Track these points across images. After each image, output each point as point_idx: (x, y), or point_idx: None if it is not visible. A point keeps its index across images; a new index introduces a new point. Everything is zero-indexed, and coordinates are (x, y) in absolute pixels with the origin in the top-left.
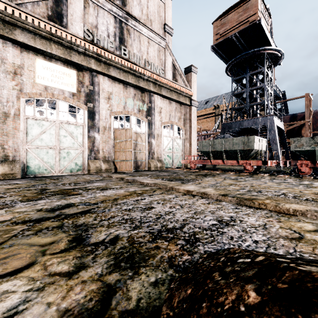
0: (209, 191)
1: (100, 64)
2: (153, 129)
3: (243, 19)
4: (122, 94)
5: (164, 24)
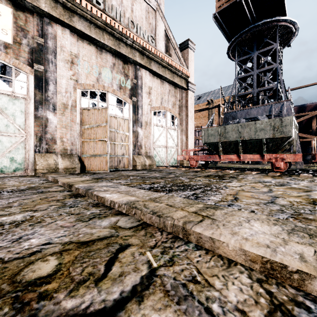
0: None
1: (55, 7)
2: (139, 114)
3: None
4: (94, 60)
5: None
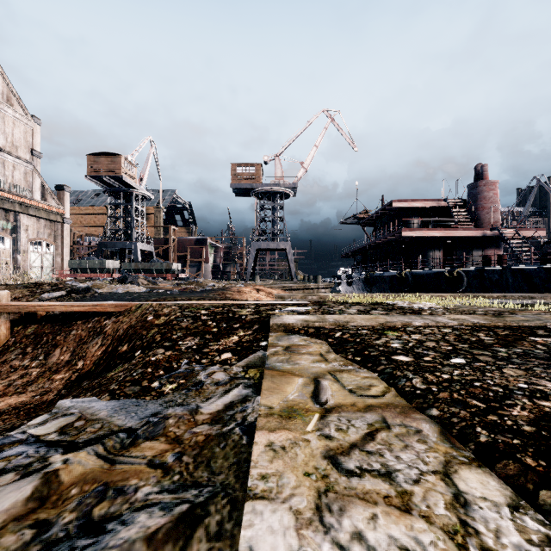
0: None
1: None
2: (19, 246)
3: (112, 168)
4: None
5: (32, 149)
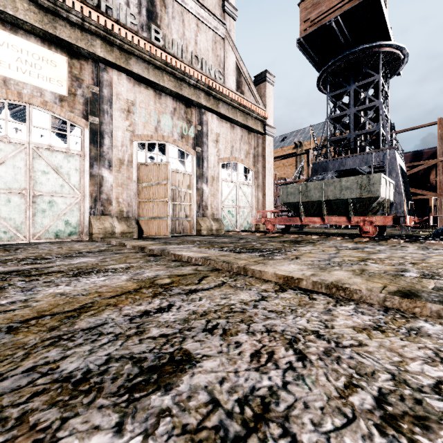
0: (347, 278)
1: (111, 50)
2: (205, 168)
3: None
4: (152, 106)
5: None
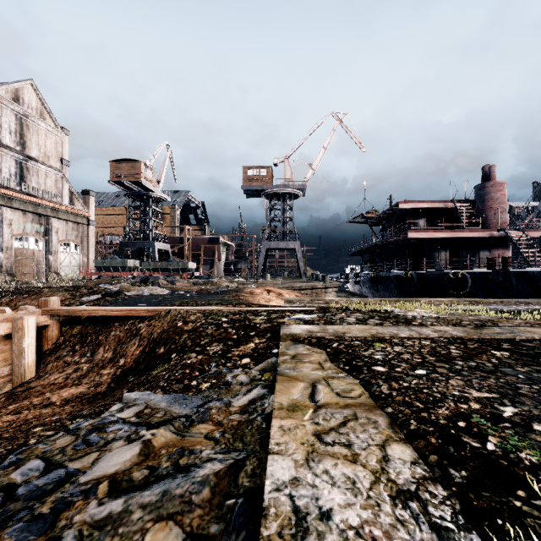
0: None
1: (4, 200)
2: (50, 247)
3: (132, 173)
4: (22, 219)
5: (62, 158)
